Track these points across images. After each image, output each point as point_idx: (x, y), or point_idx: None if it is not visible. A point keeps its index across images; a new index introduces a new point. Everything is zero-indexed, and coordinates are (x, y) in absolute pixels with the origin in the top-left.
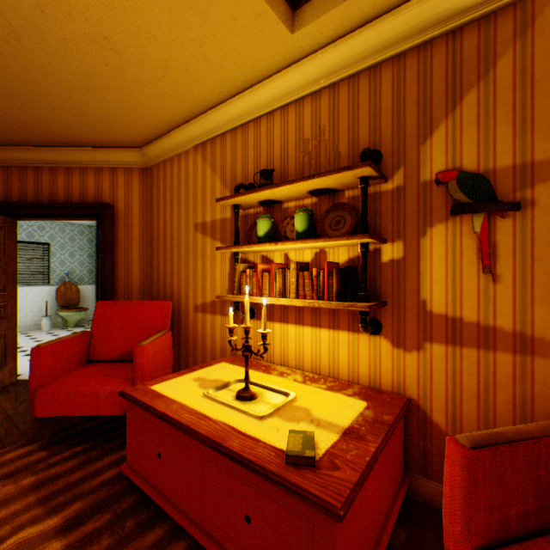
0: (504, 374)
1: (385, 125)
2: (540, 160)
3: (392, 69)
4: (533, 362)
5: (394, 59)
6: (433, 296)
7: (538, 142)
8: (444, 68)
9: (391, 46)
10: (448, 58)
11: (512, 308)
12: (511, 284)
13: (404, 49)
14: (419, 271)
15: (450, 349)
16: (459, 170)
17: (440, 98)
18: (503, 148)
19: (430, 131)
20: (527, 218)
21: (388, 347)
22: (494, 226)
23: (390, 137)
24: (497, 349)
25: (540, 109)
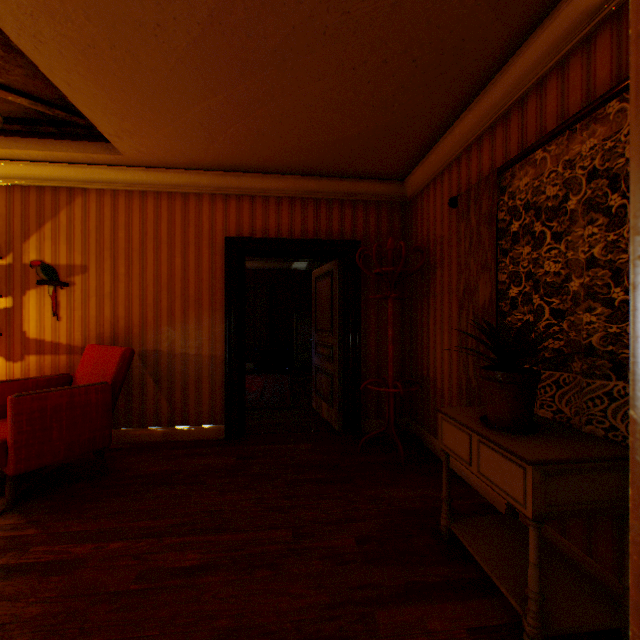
0: (64, 365)
1: (3, 224)
2: (78, 265)
3: (7, 191)
4: (76, 357)
5: (9, 186)
6: (32, 329)
7: (78, 256)
8: (37, 204)
9: (5, 179)
10: (39, 199)
11: (68, 333)
12: (68, 322)
13: (13, 184)
14: (24, 315)
15: (40, 357)
16: (45, 262)
17: (35, 220)
18: (64, 255)
19: (30, 237)
20: (73, 291)
21: (5, 362)
22: (61, 293)
23: (6, 233)
24: (62, 354)
25: (78, 241)
